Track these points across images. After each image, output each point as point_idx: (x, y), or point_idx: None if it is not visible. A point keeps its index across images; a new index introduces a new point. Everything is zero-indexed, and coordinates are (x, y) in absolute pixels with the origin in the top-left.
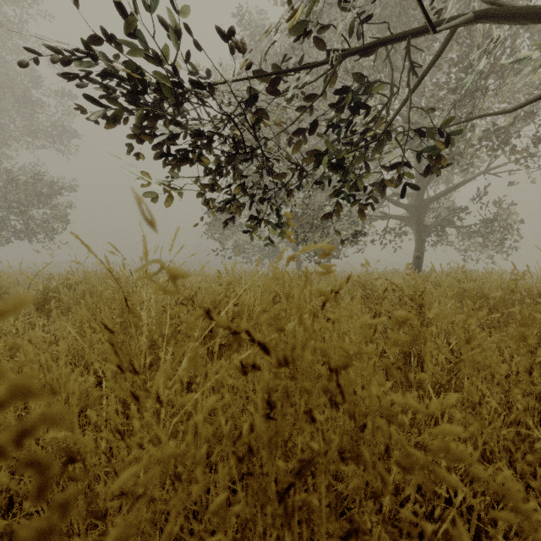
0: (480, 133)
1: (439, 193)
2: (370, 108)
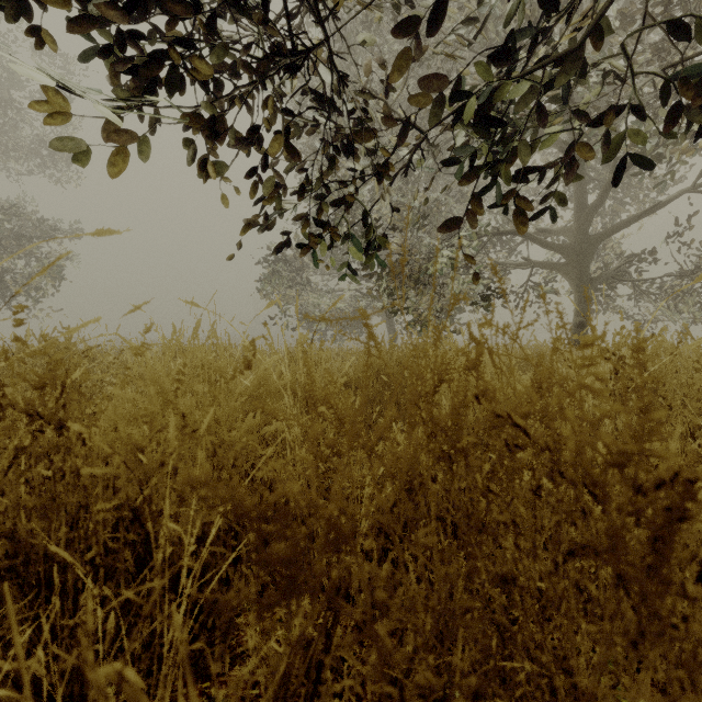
0: None
1: (614, 226)
2: None
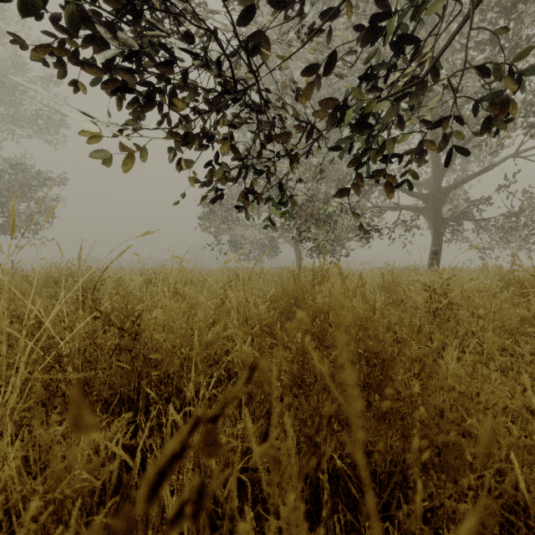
0: (520, 105)
1: (459, 181)
2: (418, 39)
